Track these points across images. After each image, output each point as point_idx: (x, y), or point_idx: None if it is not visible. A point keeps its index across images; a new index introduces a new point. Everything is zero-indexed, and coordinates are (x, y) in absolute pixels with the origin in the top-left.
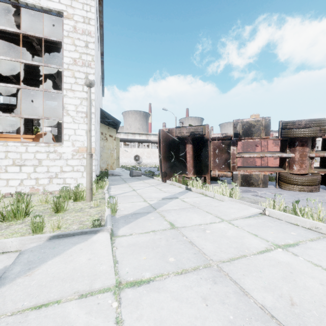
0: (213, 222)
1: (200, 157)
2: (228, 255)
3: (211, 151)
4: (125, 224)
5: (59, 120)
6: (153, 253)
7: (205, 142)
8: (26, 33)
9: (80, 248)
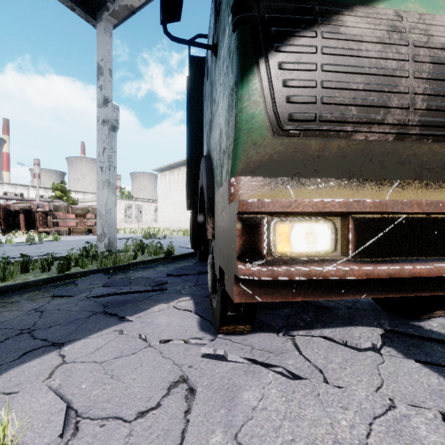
0: None
1: (31, 221)
2: None
3: (37, 217)
4: None
5: None
6: None
7: (33, 213)
8: None
9: None
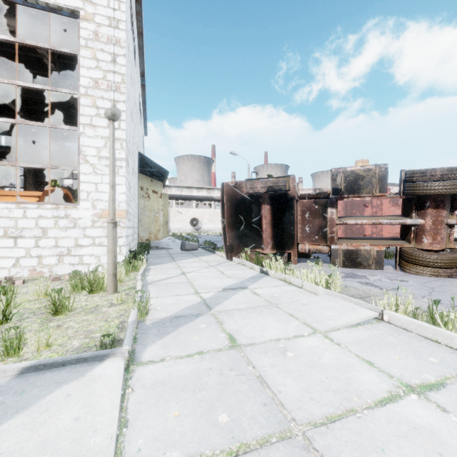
0: (299, 336)
1: (283, 223)
2: (323, 410)
3: (298, 214)
4: (157, 338)
5: (74, 170)
6: (192, 402)
7: (289, 201)
8: (24, 43)
9: (67, 394)
